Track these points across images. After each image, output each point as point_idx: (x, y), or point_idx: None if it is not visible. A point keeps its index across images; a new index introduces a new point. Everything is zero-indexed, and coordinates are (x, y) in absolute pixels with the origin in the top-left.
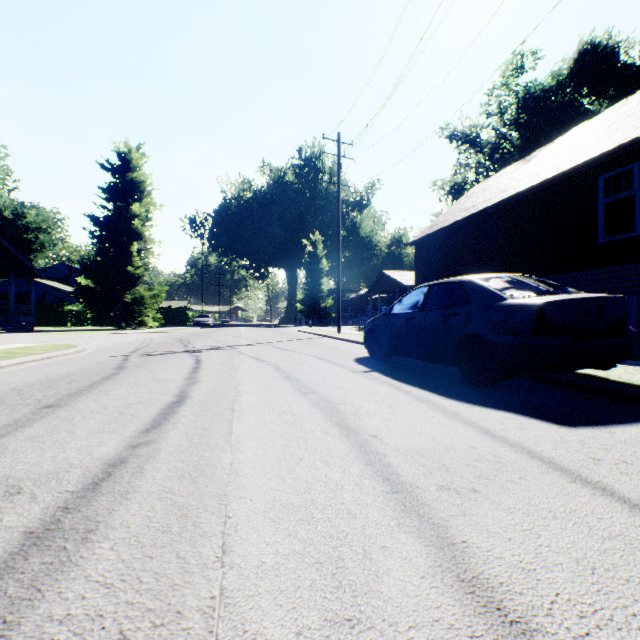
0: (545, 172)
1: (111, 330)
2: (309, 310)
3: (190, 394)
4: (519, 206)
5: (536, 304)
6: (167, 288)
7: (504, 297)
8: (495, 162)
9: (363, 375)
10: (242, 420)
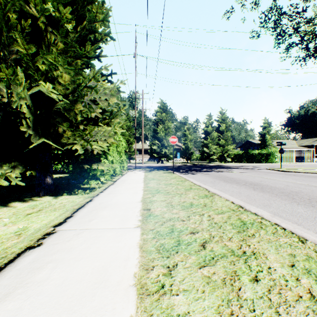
0: None
1: None
2: None
3: None
4: None
5: None
6: None
7: None
8: None
9: None
10: None
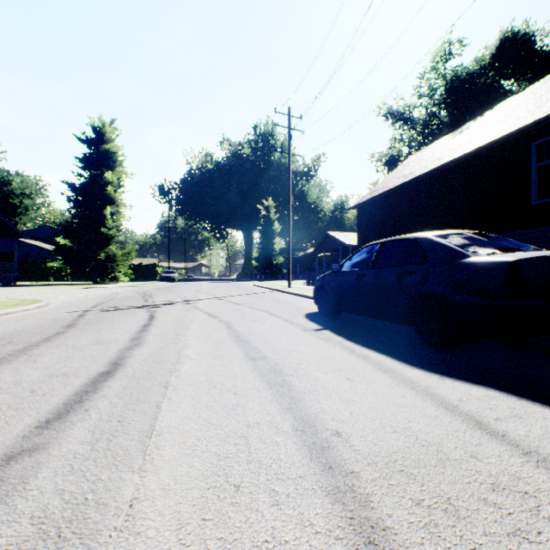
0: (478, 140)
1: (86, 284)
2: (263, 266)
3: (126, 361)
4: (454, 172)
5: (508, 262)
6: (137, 247)
7: (467, 254)
8: (426, 137)
9: (315, 334)
10: (173, 403)
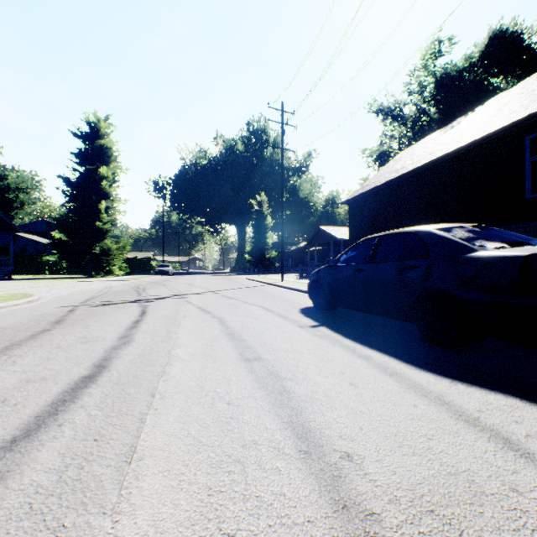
0: (471, 135)
1: (81, 278)
2: (256, 260)
3: (112, 363)
4: (447, 166)
5: (520, 256)
6: (132, 241)
7: (474, 248)
8: (416, 133)
9: (311, 331)
10: (159, 416)
